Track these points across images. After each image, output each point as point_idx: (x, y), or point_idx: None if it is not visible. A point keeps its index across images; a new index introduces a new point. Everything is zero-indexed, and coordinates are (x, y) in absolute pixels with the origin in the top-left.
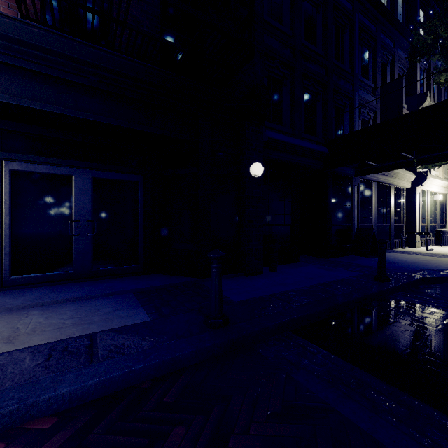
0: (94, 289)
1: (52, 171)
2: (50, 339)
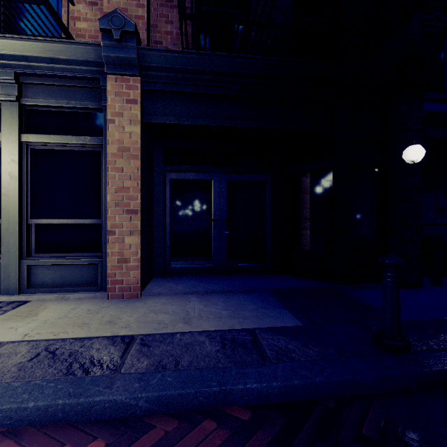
0: (232, 283)
1: (197, 177)
2: (216, 326)
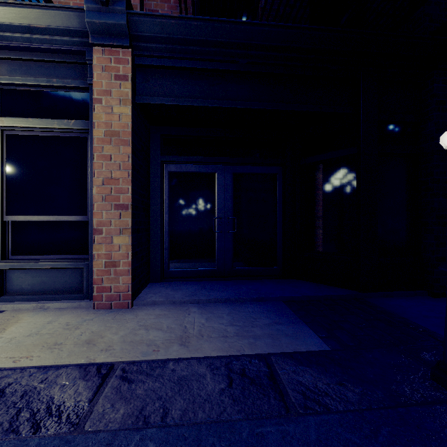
0: (239, 290)
1: (199, 169)
2: (220, 350)
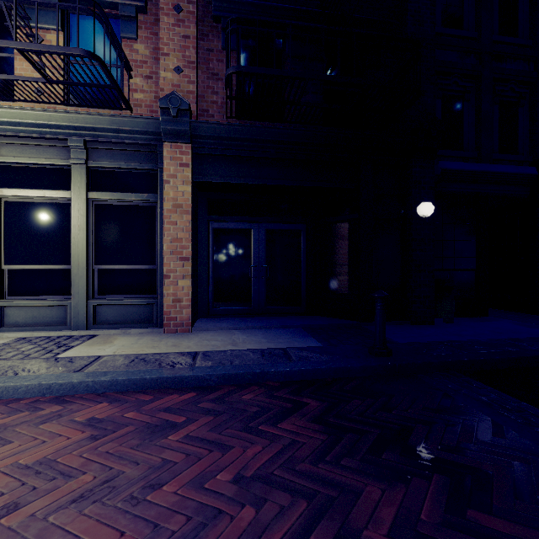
0: (270, 322)
1: (238, 226)
2: (257, 347)
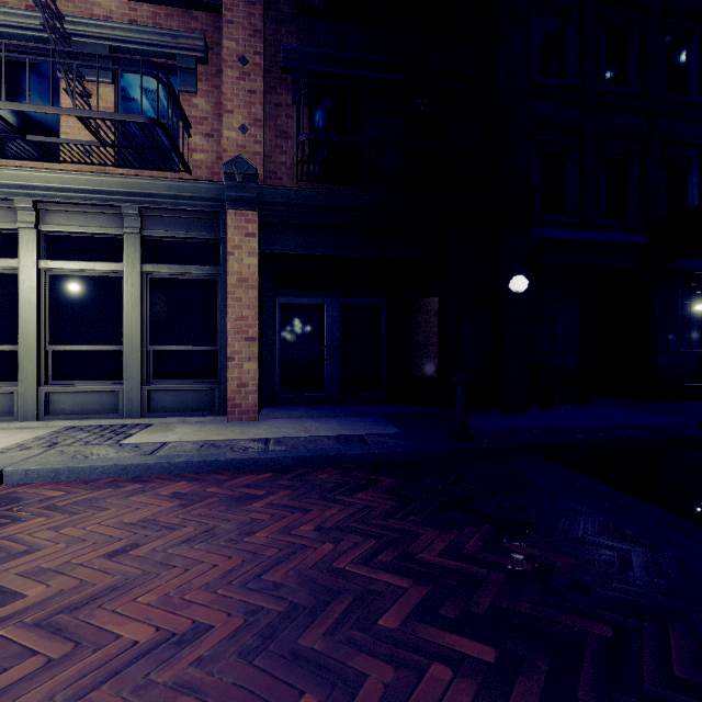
0: (346, 410)
1: (309, 302)
2: (332, 434)
